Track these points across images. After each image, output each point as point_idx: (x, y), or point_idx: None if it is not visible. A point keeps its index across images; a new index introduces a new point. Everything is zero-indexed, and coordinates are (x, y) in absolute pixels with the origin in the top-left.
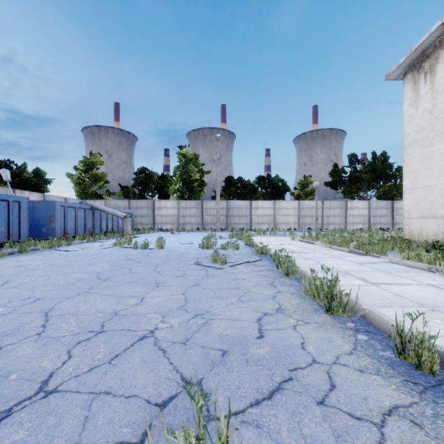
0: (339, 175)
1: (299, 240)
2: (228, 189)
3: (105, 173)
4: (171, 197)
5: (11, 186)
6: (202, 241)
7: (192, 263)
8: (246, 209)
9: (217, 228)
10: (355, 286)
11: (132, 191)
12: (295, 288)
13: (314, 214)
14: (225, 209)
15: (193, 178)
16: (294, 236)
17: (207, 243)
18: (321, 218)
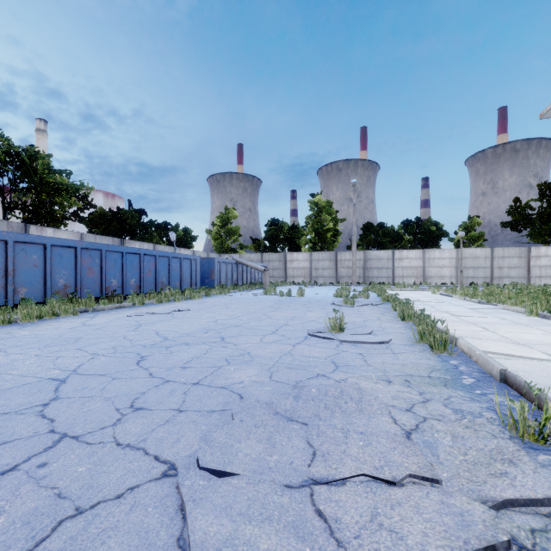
0: (522, 213)
1: (439, 293)
2: (366, 237)
3: (238, 227)
4: (303, 249)
5: (168, 245)
6: (336, 291)
7: (329, 304)
8: (388, 261)
9: (353, 282)
10: (440, 316)
11: (263, 243)
12: (395, 315)
13: (479, 265)
14: (362, 260)
15: (326, 228)
16: (435, 290)
17: (340, 293)
18: (490, 270)
